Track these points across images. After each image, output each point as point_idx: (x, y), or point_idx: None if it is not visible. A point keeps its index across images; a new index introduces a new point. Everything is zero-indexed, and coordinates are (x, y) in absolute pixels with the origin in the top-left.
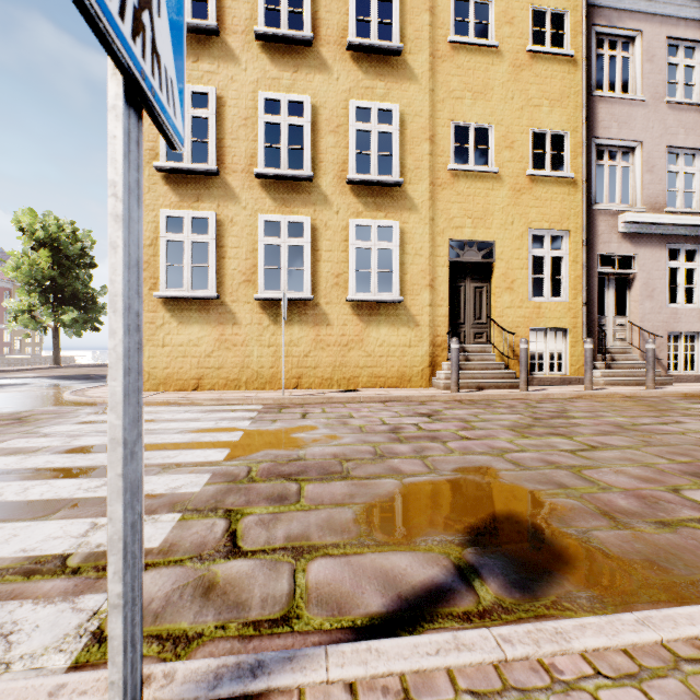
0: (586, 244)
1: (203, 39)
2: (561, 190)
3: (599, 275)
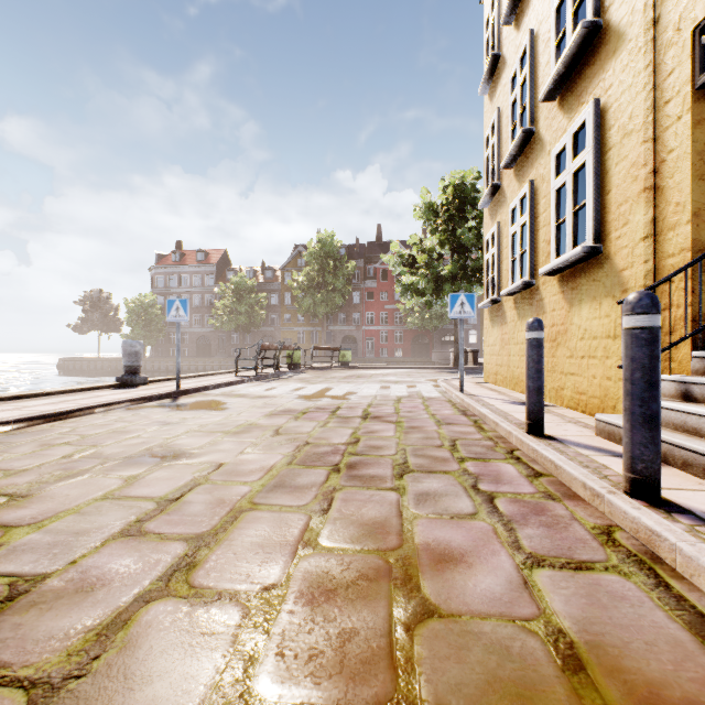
0: None
1: (497, 71)
2: None
3: None
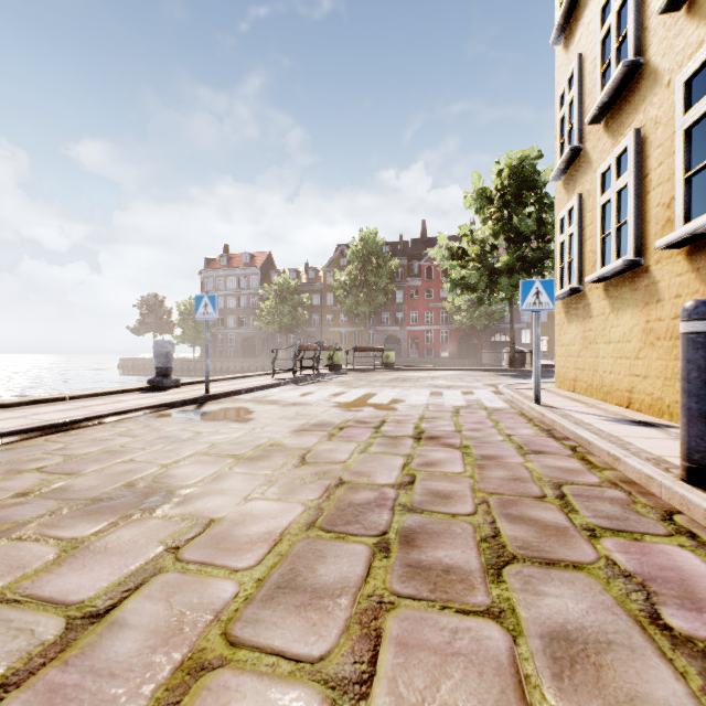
0: None
1: (576, 11)
2: None
3: None
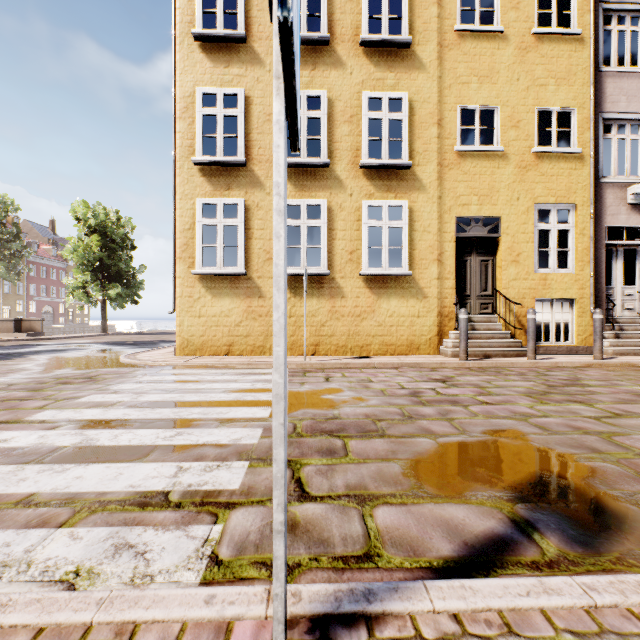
0: (594, 217)
1: (233, 47)
2: (568, 165)
3: (607, 246)
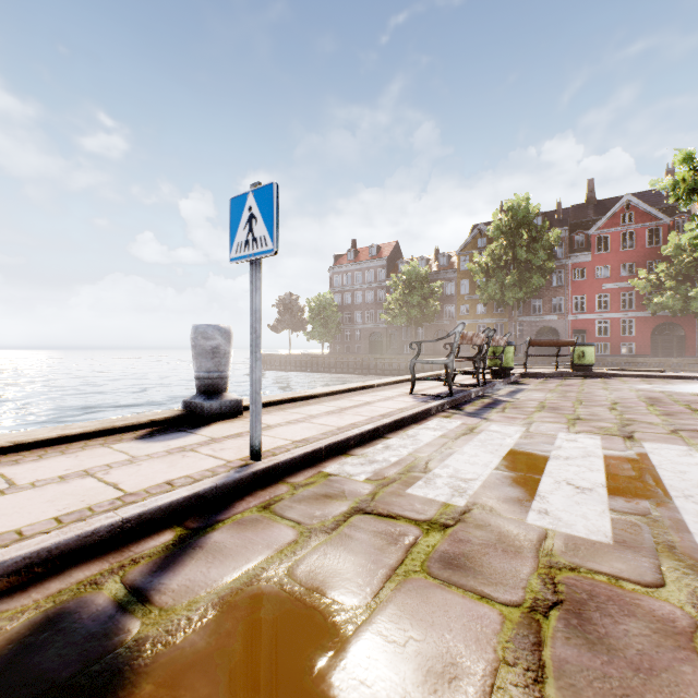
0: None
1: None
2: None
3: None
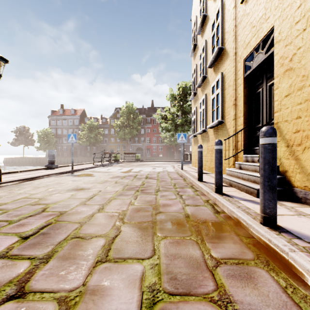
0: None
1: (196, 50)
2: None
3: None
